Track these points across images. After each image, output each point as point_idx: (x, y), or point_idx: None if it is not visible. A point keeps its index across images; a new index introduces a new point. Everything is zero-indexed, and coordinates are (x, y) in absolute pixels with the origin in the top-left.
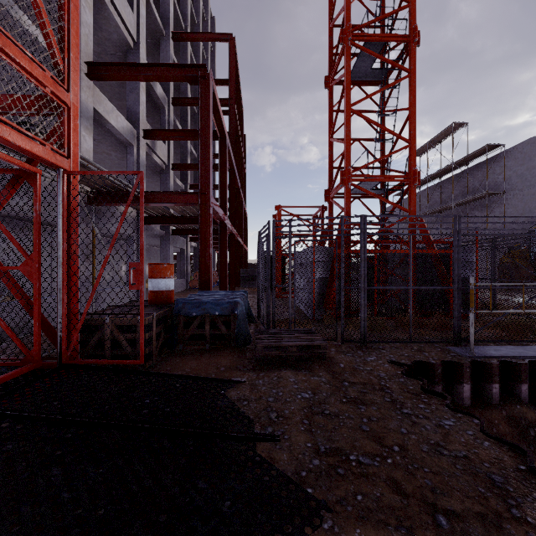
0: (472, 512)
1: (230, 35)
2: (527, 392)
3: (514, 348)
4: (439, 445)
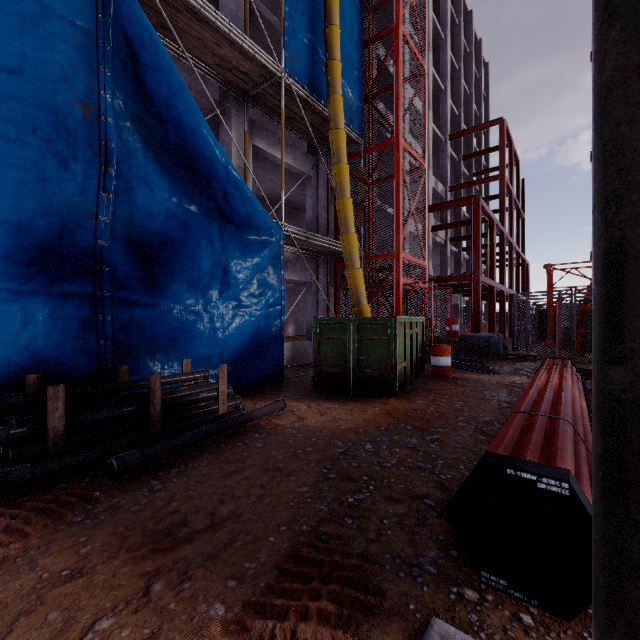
0: None
1: (500, 118)
2: None
3: None
4: None
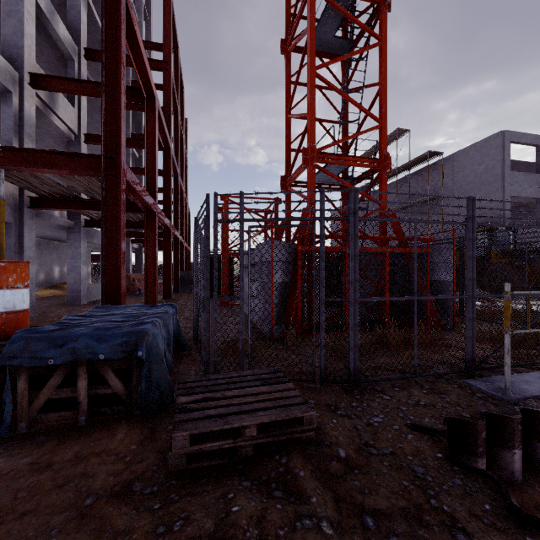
0: None
1: None
2: None
3: None
4: None
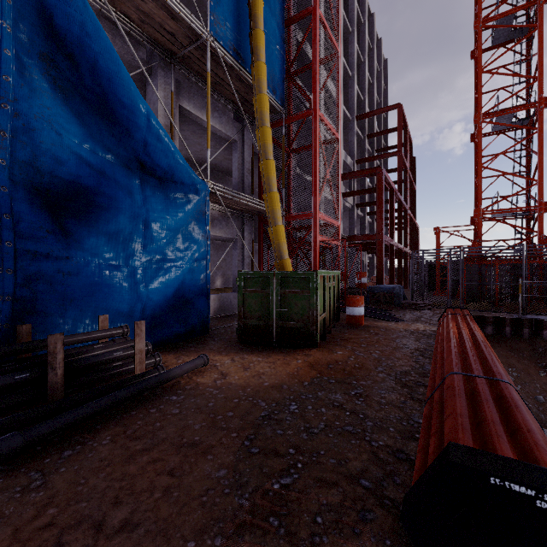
0: None
1: (398, 104)
2: (546, 334)
3: None
4: None
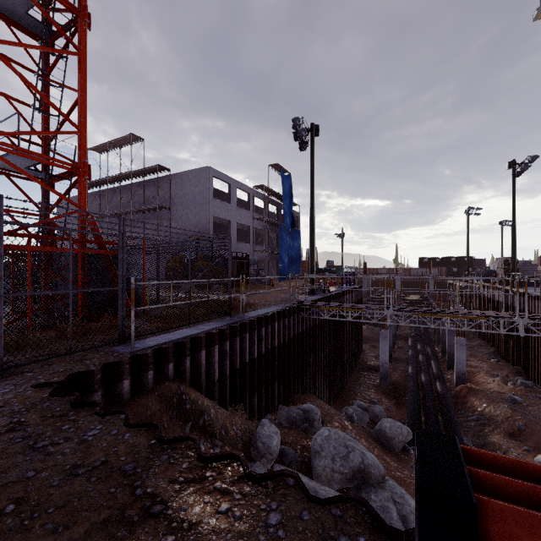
0: (97, 524)
1: None
2: (173, 369)
3: (167, 335)
4: (76, 467)
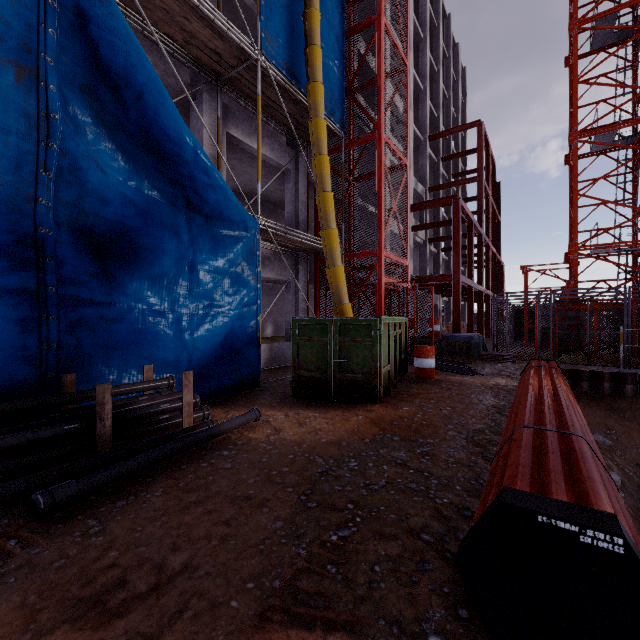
0: None
1: (478, 121)
2: None
3: None
4: None
